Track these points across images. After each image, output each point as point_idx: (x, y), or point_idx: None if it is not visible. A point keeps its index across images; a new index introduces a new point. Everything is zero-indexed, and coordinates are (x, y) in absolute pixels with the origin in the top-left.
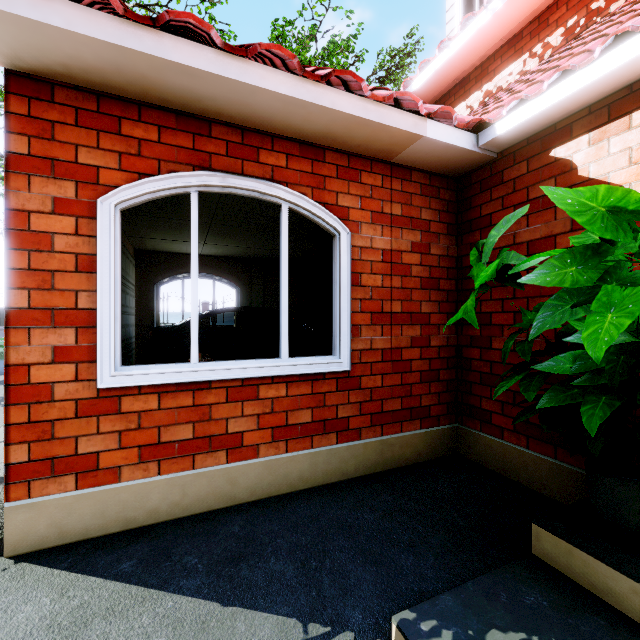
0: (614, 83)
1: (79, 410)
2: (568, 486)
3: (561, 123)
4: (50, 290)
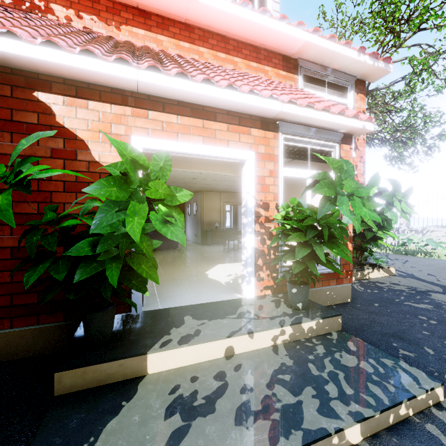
0: (82, 76)
1: None
2: (49, 339)
3: (43, 76)
4: None
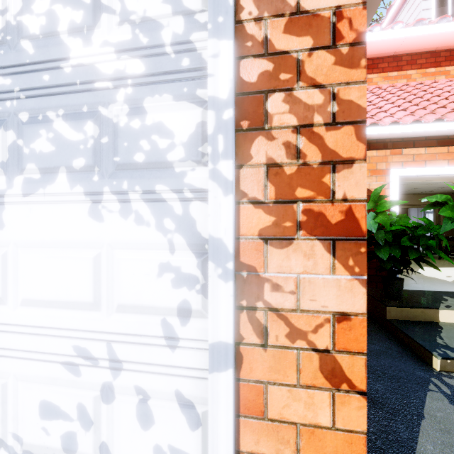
0: None
1: None
2: None
3: None
4: None
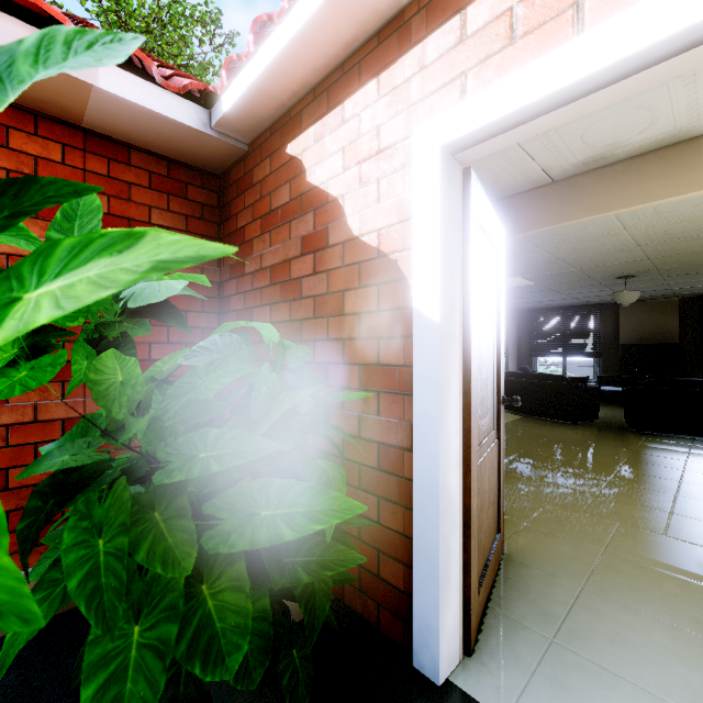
0: (321, 55)
1: None
2: None
3: (294, 109)
4: None
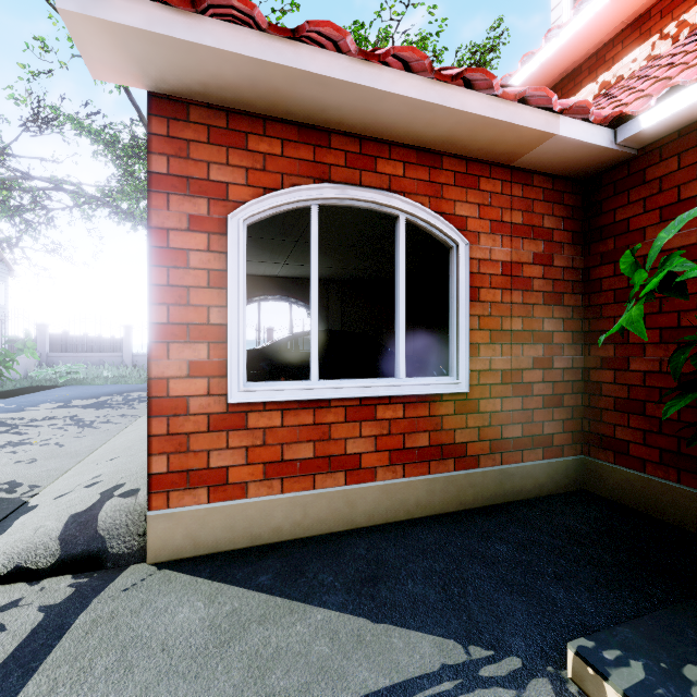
0: None
1: (211, 424)
2: None
3: None
4: (186, 306)
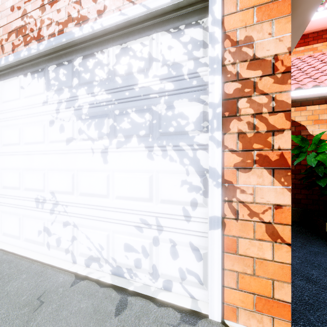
0: (306, 96)
1: None
2: None
3: None
4: None
